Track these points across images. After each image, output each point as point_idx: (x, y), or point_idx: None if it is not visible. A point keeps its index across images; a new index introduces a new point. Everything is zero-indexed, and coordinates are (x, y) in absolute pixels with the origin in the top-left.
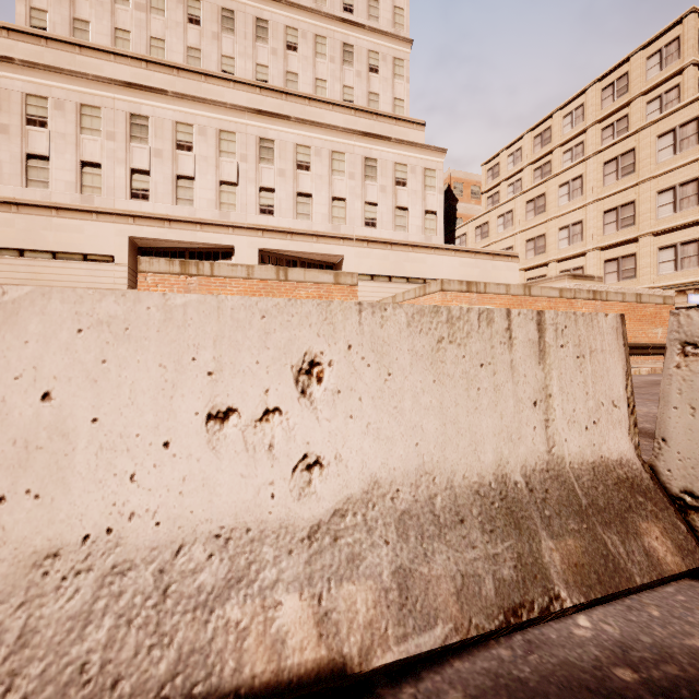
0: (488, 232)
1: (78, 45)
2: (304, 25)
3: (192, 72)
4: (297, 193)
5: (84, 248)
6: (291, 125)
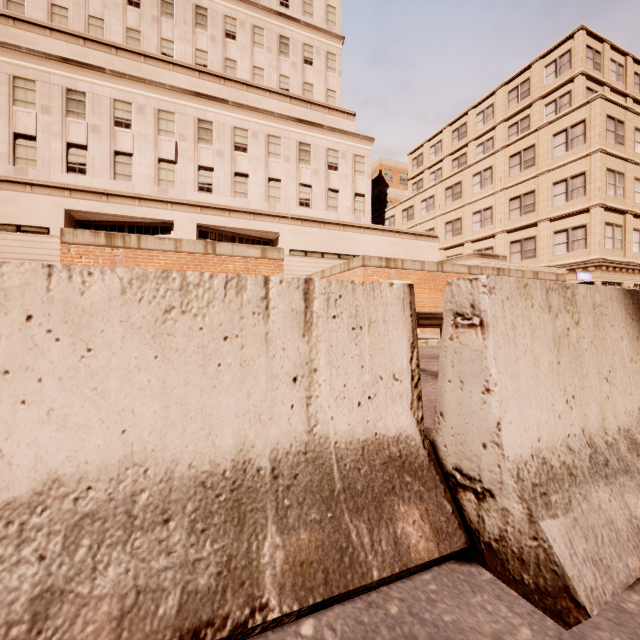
0: (413, 214)
1: (11, 17)
2: (242, 16)
3: (131, 52)
4: (235, 173)
5: (17, 219)
6: (228, 108)
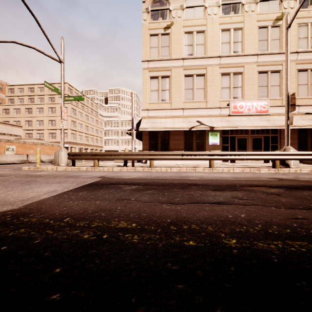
0: (9, 112)
1: None
2: None
3: None
4: None
5: None
6: None
